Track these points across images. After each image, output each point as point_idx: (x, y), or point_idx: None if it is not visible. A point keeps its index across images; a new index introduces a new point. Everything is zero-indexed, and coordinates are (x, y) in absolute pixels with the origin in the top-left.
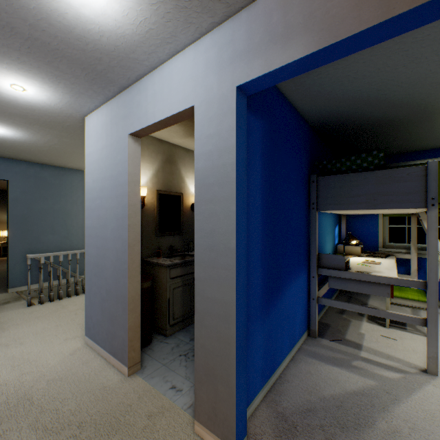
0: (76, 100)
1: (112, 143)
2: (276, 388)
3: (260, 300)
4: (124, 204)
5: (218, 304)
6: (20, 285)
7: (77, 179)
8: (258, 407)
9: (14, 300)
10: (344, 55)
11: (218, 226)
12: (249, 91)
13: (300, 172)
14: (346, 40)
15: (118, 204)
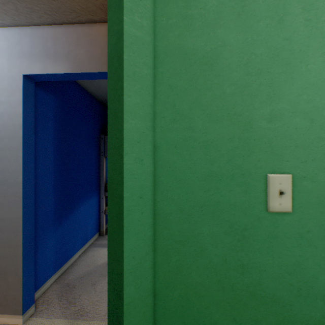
0: None
1: None
2: (67, 271)
3: (52, 215)
4: None
5: (9, 221)
6: None
7: None
8: (50, 286)
9: None
10: (89, 79)
11: (9, 167)
12: (36, 79)
13: (92, 132)
14: (86, 73)
15: None
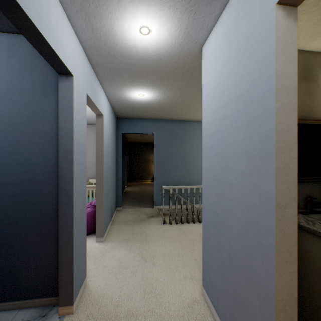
0: (193, 18)
1: (238, 48)
2: None
3: None
4: (263, 132)
5: None
6: (160, 204)
7: (193, 128)
8: None
9: (156, 215)
10: None
11: None
12: None
13: None
14: None
15: (250, 134)
